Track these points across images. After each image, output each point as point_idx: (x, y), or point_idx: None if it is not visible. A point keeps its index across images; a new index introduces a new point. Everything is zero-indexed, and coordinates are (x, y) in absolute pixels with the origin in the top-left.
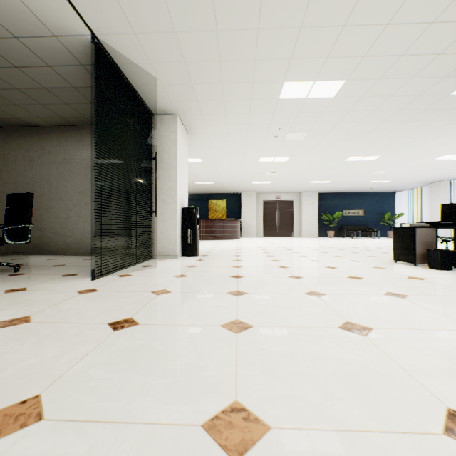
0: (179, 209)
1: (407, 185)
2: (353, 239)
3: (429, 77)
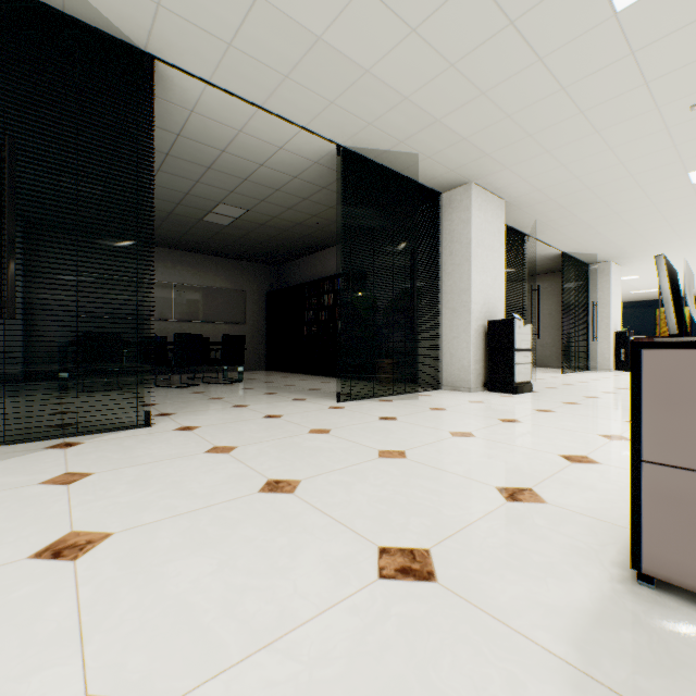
0: (612, 333)
1: None
2: None
3: None
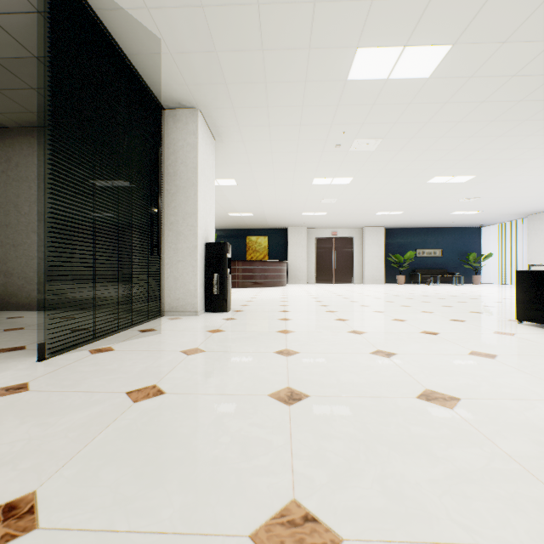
0: (202, 245)
1: (498, 218)
2: (431, 286)
3: None
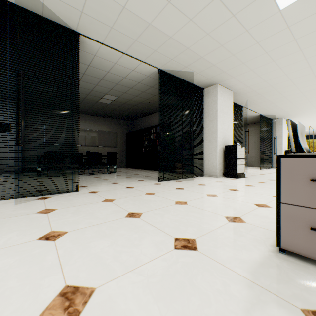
0: (283, 151)
1: None
2: None
3: None
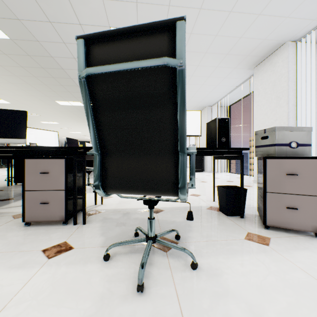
0: None
1: None
2: None
3: (76, 122)
